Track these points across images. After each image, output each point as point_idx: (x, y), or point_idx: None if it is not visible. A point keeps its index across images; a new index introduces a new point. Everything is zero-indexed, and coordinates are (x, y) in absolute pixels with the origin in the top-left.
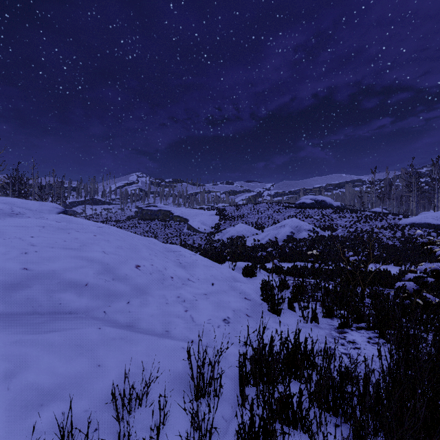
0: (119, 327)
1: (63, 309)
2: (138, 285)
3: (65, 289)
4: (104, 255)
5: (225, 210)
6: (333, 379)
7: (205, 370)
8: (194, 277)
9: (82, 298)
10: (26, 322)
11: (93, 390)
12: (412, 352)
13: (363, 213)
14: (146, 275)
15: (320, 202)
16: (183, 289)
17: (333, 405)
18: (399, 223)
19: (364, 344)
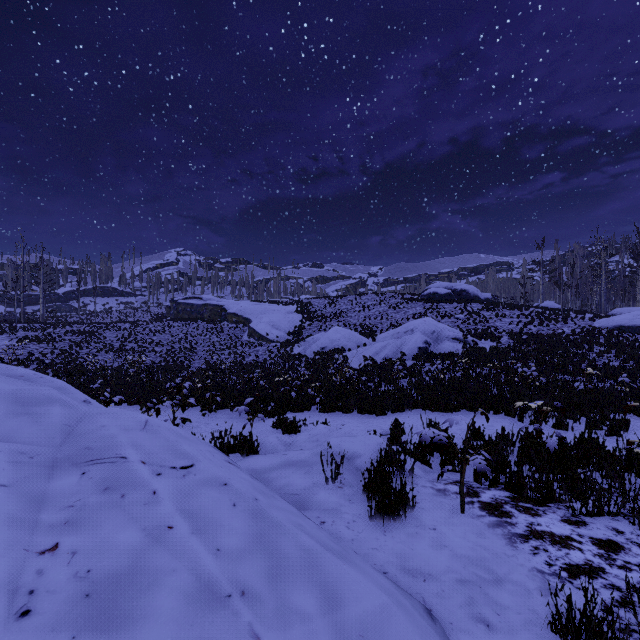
0: None
1: None
2: None
3: None
4: None
5: (310, 304)
6: None
7: None
8: None
9: None
10: None
11: None
12: None
13: (530, 310)
14: None
15: (460, 292)
16: None
17: None
18: (595, 325)
19: None
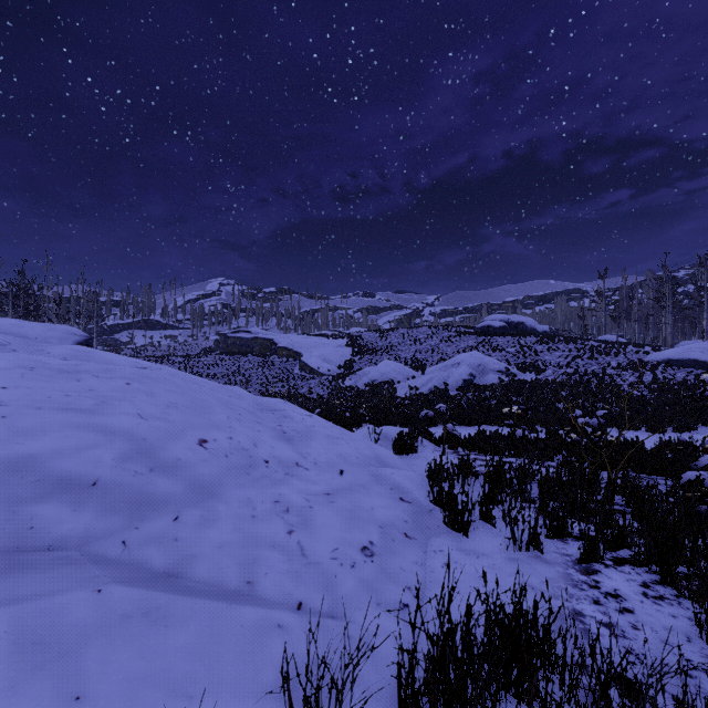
0: (145, 582)
1: (35, 541)
2: (200, 480)
3: (48, 495)
4: (138, 421)
5: (361, 337)
6: None
7: (326, 682)
8: (307, 459)
9: (81, 514)
10: None
11: None
12: None
13: (586, 343)
14: (218, 458)
15: (516, 325)
16: (286, 484)
17: None
18: (646, 359)
19: (638, 601)
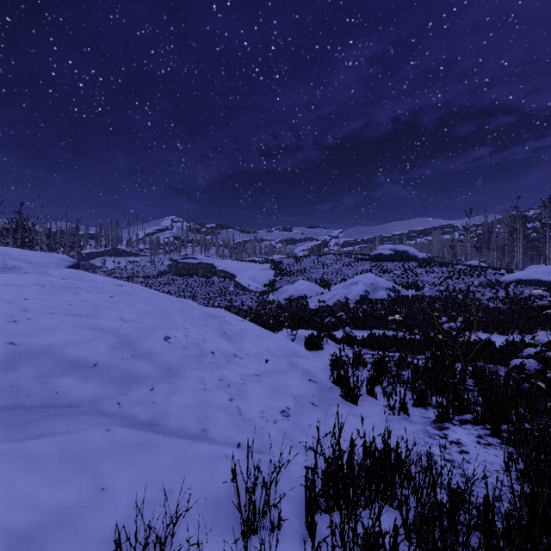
0: (136, 427)
1: (60, 401)
2: (167, 364)
3: (65, 372)
4: (122, 323)
5: (281, 263)
6: (442, 508)
7: (257, 489)
8: (242, 351)
9: (88, 384)
10: (3, 422)
11: (90, 530)
12: (542, 459)
13: (455, 267)
14: (178, 350)
15: (401, 253)
16: (227, 368)
17: (443, 547)
18: (501, 279)
19: (472, 446)
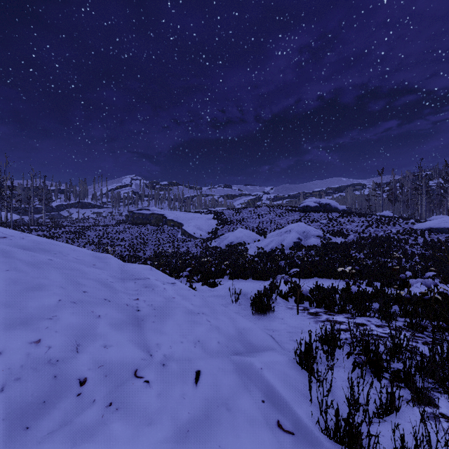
0: None
1: None
2: None
3: None
4: None
5: (223, 213)
6: None
7: None
8: (153, 358)
9: None
10: None
11: None
12: None
13: (372, 217)
14: None
15: (325, 205)
16: (96, 440)
17: None
18: (414, 227)
19: None
